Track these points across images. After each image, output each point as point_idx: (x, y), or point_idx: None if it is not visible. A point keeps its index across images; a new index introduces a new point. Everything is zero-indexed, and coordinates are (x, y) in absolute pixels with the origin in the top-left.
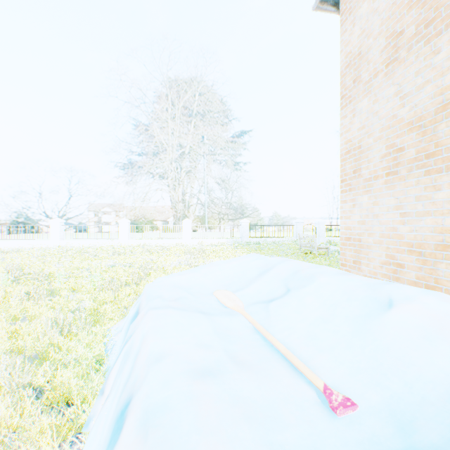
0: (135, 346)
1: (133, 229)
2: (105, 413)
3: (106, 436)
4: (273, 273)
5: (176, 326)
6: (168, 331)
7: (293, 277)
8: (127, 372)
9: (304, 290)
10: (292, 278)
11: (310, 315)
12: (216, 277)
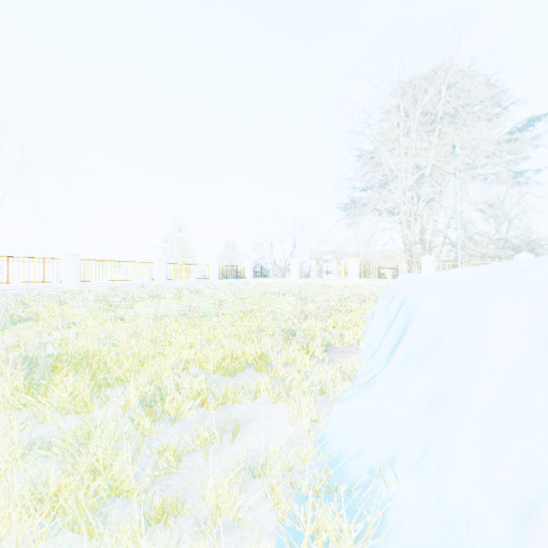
0: (392, 288)
1: (361, 269)
2: (376, 320)
3: (382, 315)
4: (517, 266)
5: (418, 278)
6: (413, 278)
7: (534, 261)
8: (389, 296)
9: (540, 266)
10: (533, 262)
11: (536, 276)
12: (455, 276)
